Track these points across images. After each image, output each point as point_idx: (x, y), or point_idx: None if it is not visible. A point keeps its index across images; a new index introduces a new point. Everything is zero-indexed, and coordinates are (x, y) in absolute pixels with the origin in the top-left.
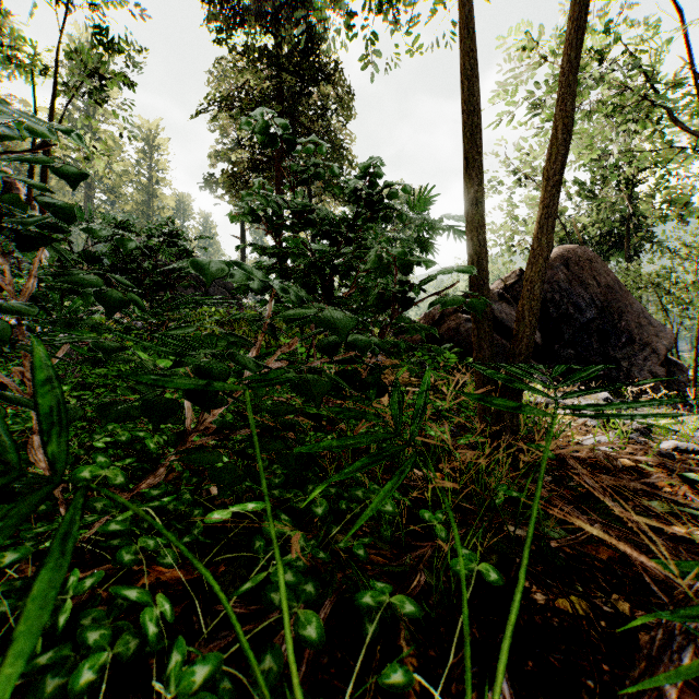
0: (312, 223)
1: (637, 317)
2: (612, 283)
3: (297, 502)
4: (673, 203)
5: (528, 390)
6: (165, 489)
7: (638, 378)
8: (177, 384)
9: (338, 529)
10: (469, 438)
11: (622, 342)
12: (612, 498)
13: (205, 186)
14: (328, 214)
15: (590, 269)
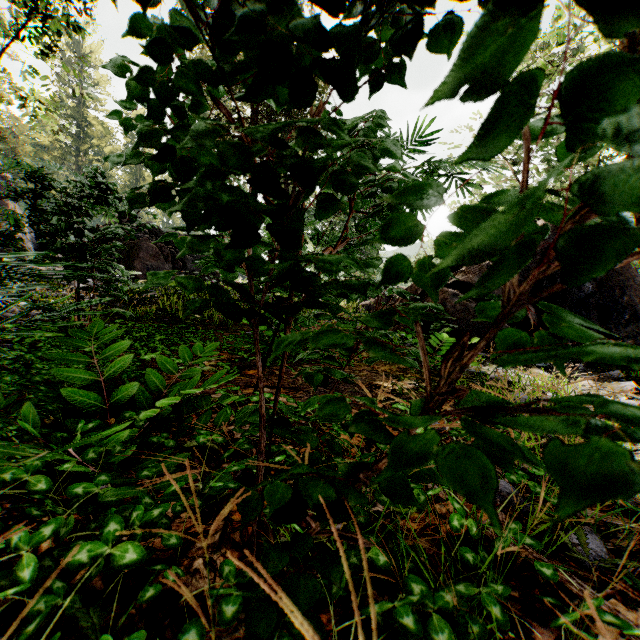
0: None
1: (639, 291)
2: None
3: None
4: None
5: None
6: None
7: None
8: None
9: None
10: None
11: (624, 319)
12: None
13: None
14: None
15: None
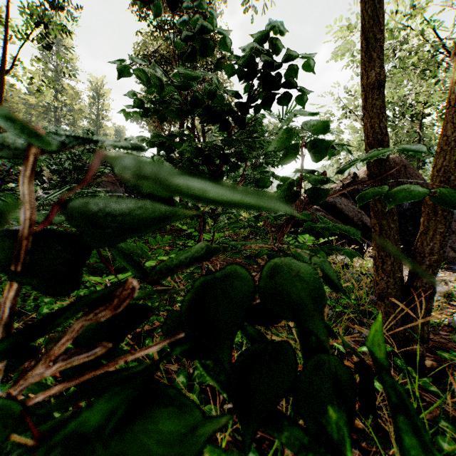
0: (199, 104)
1: None
2: (421, 183)
3: None
4: None
5: None
6: None
7: None
8: None
9: None
10: None
11: None
12: None
13: (133, 119)
14: (216, 87)
15: (405, 172)
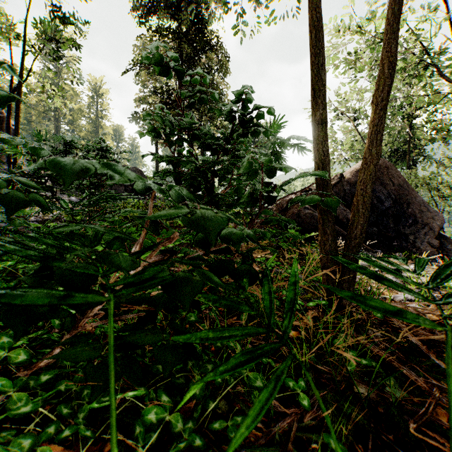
0: (197, 137)
1: (419, 206)
2: (402, 183)
3: (178, 378)
4: (438, 130)
5: (399, 290)
6: (55, 374)
7: (420, 247)
8: (28, 300)
9: (213, 405)
10: (316, 302)
11: (409, 222)
12: (435, 356)
13: (132, 120)
14: (208, 130)
15: (387, 173)
